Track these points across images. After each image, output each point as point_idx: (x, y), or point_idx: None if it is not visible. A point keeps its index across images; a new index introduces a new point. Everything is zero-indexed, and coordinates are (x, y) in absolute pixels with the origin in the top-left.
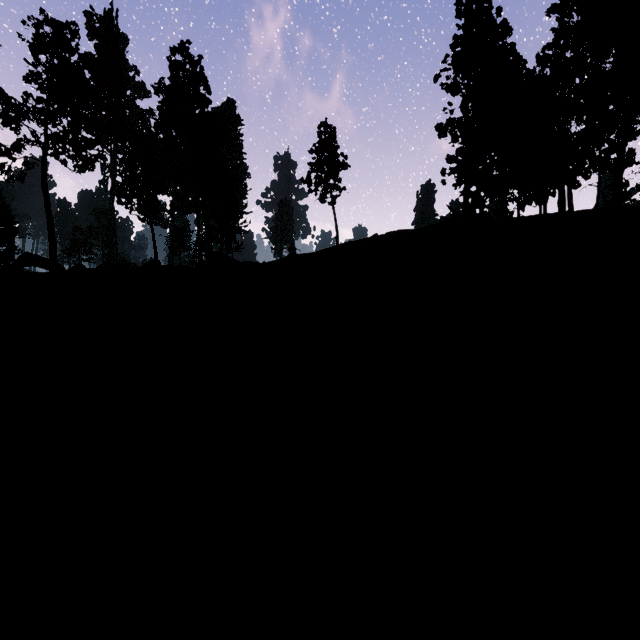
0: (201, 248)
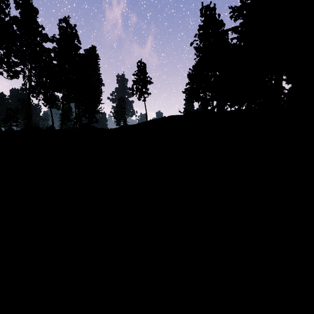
0: (77, 121)
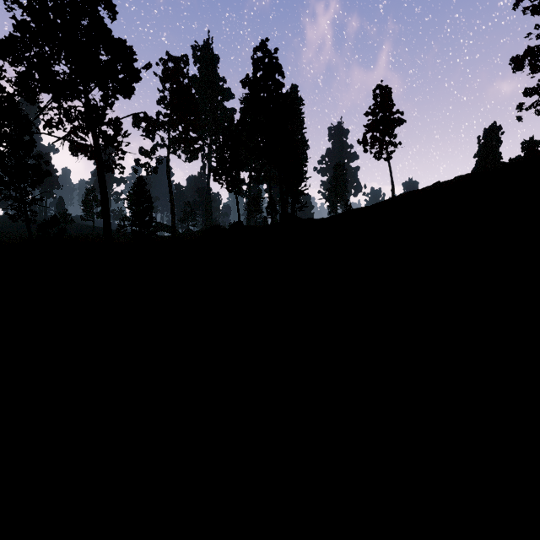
0: (273, 209)
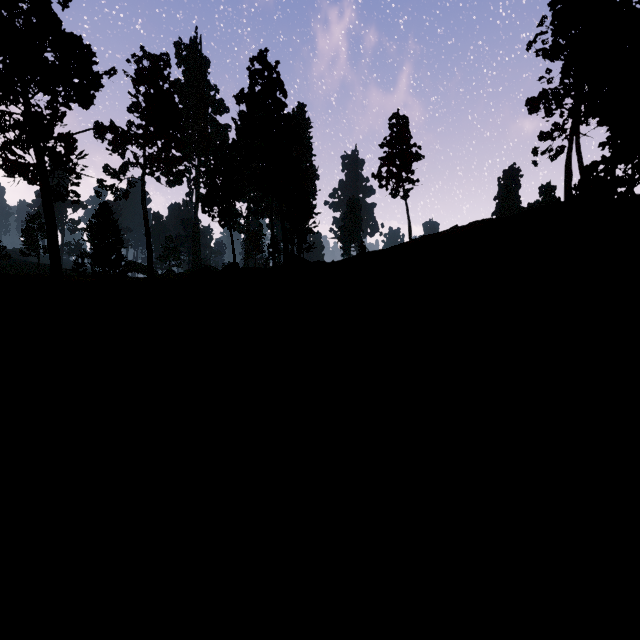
0: (275, 249)
